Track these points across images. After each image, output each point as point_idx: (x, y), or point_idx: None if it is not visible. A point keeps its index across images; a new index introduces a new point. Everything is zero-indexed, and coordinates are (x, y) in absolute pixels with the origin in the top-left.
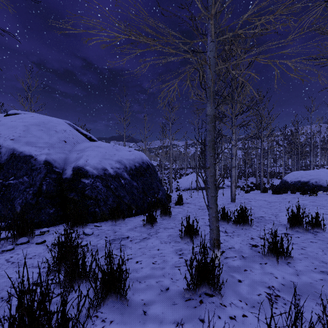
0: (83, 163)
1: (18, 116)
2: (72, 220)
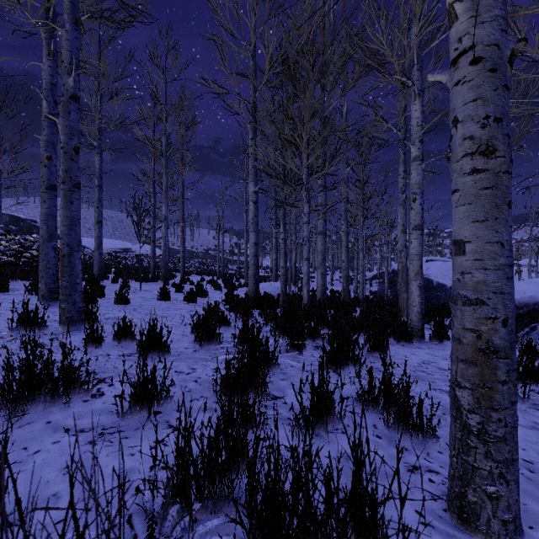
0: None
1: (434, 263)
2: None
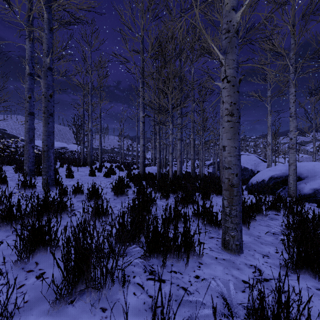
0: (259, 170)
1: (242, 156)
2: None
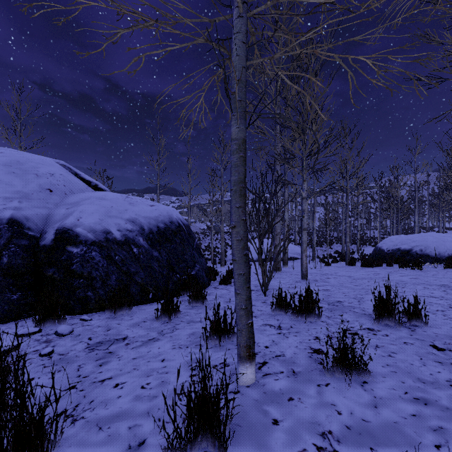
0: (73, 223)
1: None
2: (42, 311)
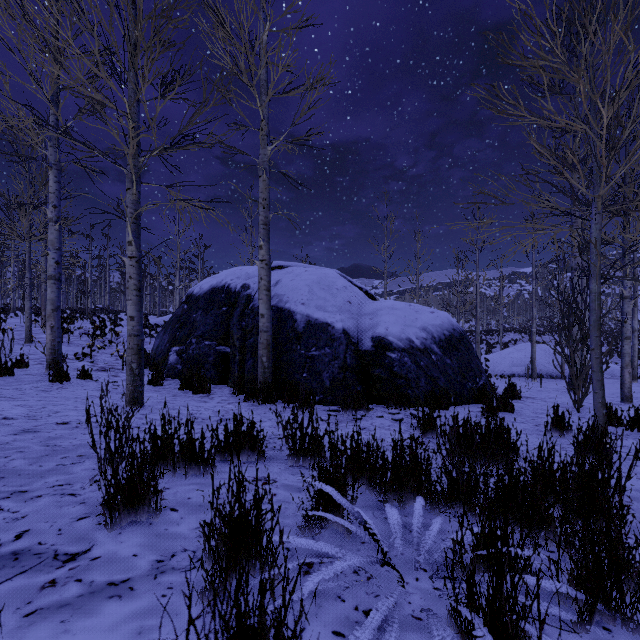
0: (384, 332)
1: (290, 271)
2: (392, 400)
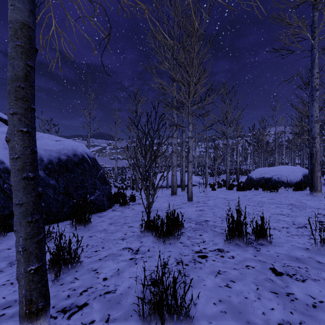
0: None
1: None
2: None
